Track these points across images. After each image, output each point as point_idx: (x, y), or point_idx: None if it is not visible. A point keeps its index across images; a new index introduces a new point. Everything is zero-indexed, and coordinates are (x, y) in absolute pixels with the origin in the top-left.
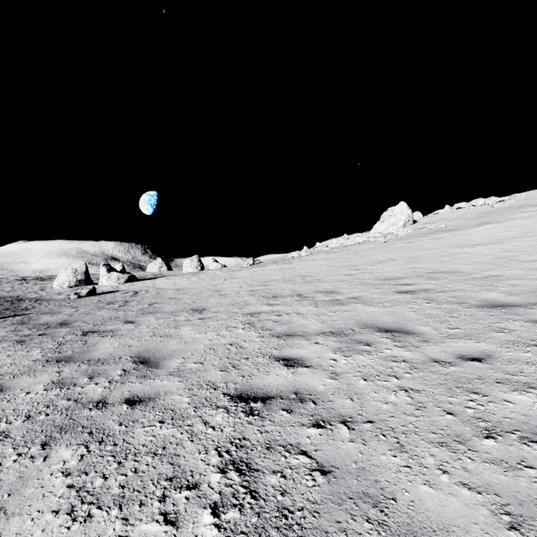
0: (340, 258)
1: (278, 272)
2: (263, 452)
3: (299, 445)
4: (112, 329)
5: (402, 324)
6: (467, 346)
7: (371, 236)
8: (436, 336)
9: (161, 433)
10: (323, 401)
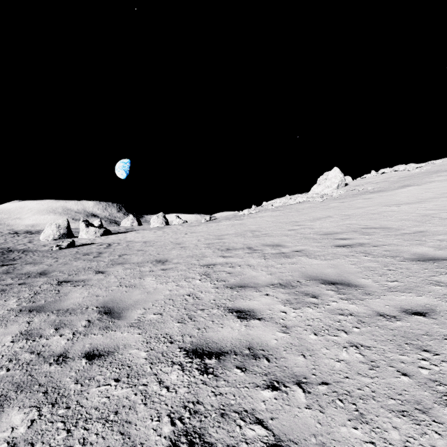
0: (283, 215)
1: (231, 227)
2: (217, 420)
3: (255, 412)
4: (84, 279)
5: (344, 276)
6: (409, 300)
7: (309, 196)
8: (377, 288)
9: (115, 394)
10: (276, 358)
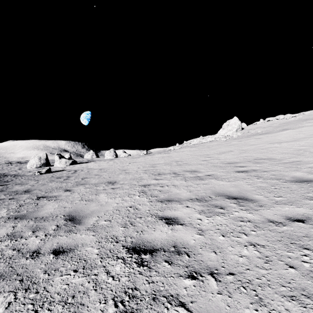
0: (198, 150)
1: (161, 158)
2: (149, 303)
3: (178, 297)
4: (56, 195)
5: (243, 193)
6: (291, 210)
7: (217, 137)
8: (268, 202)
9: (73, 281)
10: (194, 254)
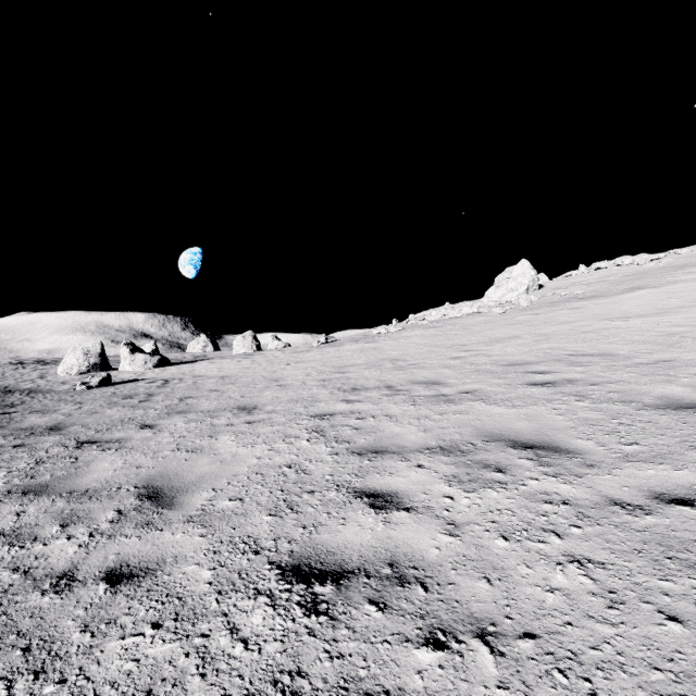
0: (442, 334)
1: (359, 353)
2: None
3: (403, 695)
4: (121, 437)
5: (547, 435)
6: (662, 477)
7: (483, 305)
8: (606, 456)
9: (150, 653)
10: (439, 583)
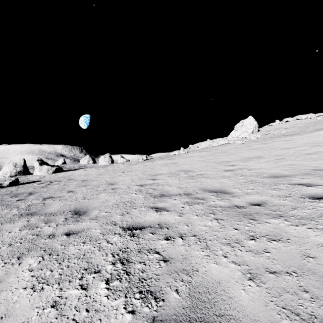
0: (211, 155)
1: (164, 166)
2: None
3: None
4: None
5: None
6: None
7: (230, 139)
8: None
9: None
10: None
